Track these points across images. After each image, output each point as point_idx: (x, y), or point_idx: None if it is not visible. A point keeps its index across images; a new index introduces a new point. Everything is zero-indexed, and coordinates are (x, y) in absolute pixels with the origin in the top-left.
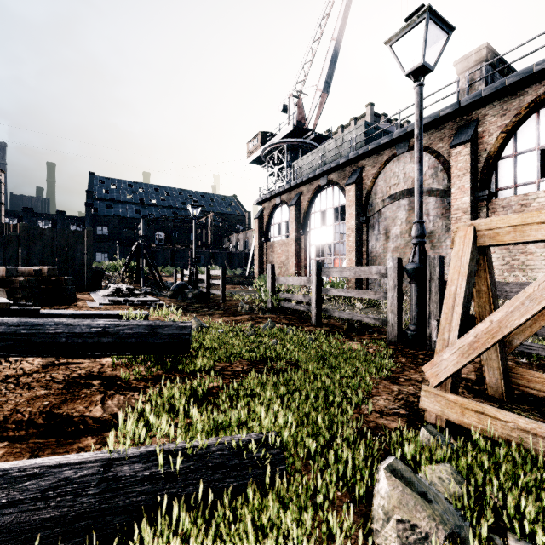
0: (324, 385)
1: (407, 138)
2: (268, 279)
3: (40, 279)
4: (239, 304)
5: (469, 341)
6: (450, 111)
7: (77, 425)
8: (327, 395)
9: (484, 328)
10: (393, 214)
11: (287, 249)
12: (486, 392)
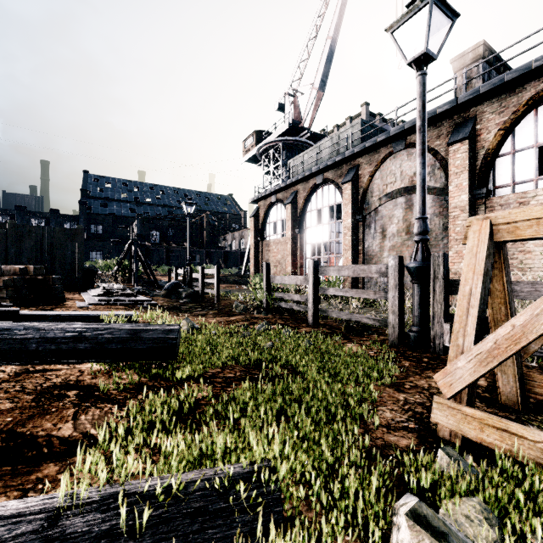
0: (325, 395)
1: (404, 135)
2: (263, 278)
3: (26, 278)
4: (234, 304)
5: (488, 348)
6: (447, 108)
7: (41, 447)
8: (327, 406)
9: (505, 333)
10: (390, 212)
11: (283, 248)
12: (499, 401)
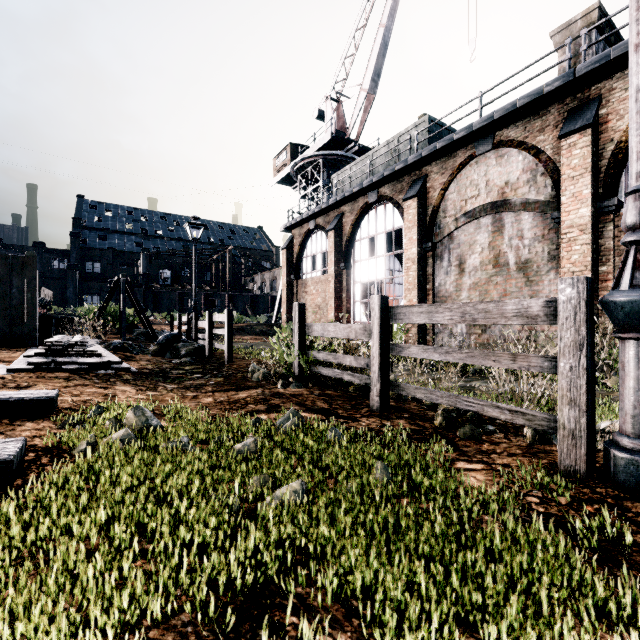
0: None
1: (491, 130)
2: (294, 328)
3: None
4: (250, 367)
5: None
6: (559, 84)
7: None
8: None
9: None
10: (471, 237)
11: (324, 289)
12: None
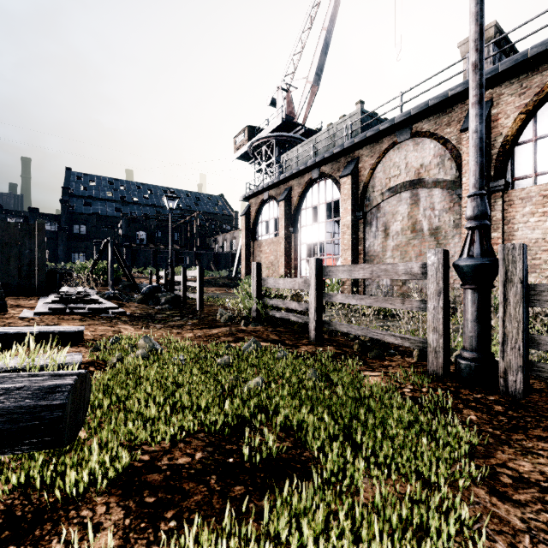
0: None
1: (410, 123)
2: (253, 281)
3: None
4: (218, 311)
5: None
6: (460, 89)
7: None
8: None
9: None
10: (393, 208)
11: (276, 249)
12: None
